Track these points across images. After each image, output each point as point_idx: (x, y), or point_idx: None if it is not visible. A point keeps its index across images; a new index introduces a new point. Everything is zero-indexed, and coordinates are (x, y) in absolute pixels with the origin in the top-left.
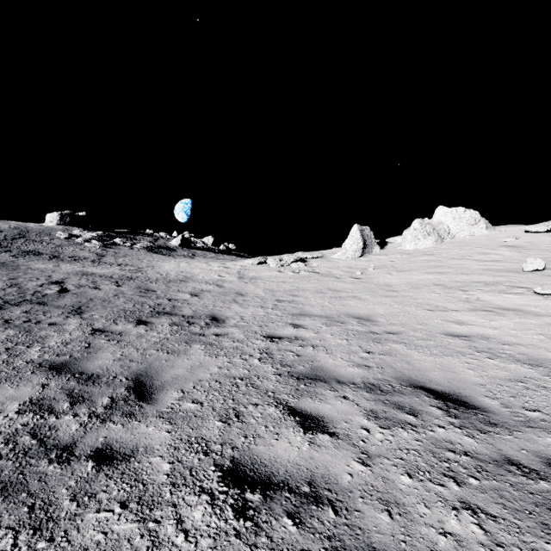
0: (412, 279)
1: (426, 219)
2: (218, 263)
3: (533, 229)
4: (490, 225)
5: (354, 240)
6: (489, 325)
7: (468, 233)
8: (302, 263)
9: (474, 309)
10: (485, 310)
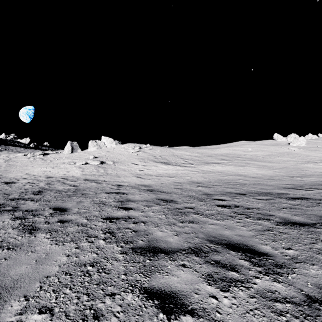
0: (63, 161)
1: (97, 140)
2: (6, 155)
3: (122, 146)
4: (118, 143)
5: (67, 147)
6: (42, 170)
7: (110, 146)
8: (42, 155)
9: (51, 167)
10: (53, 168)
